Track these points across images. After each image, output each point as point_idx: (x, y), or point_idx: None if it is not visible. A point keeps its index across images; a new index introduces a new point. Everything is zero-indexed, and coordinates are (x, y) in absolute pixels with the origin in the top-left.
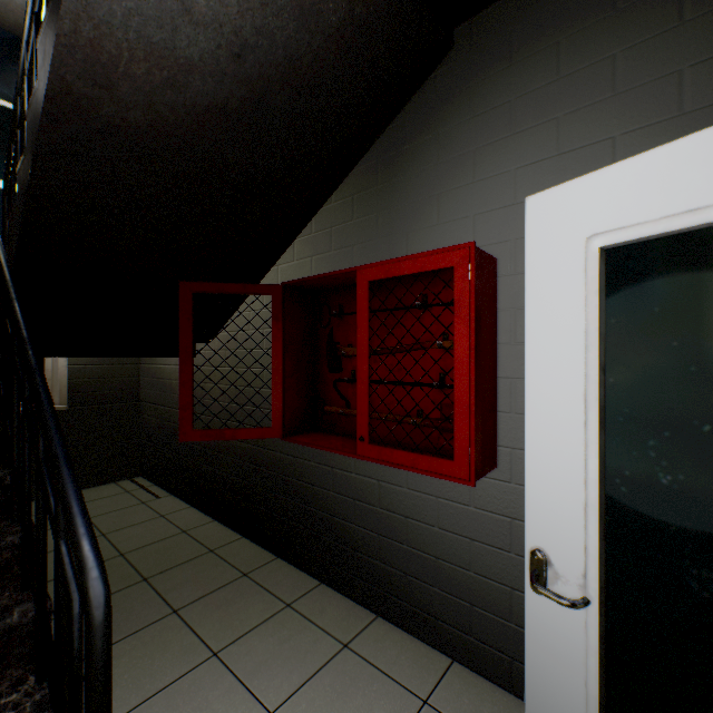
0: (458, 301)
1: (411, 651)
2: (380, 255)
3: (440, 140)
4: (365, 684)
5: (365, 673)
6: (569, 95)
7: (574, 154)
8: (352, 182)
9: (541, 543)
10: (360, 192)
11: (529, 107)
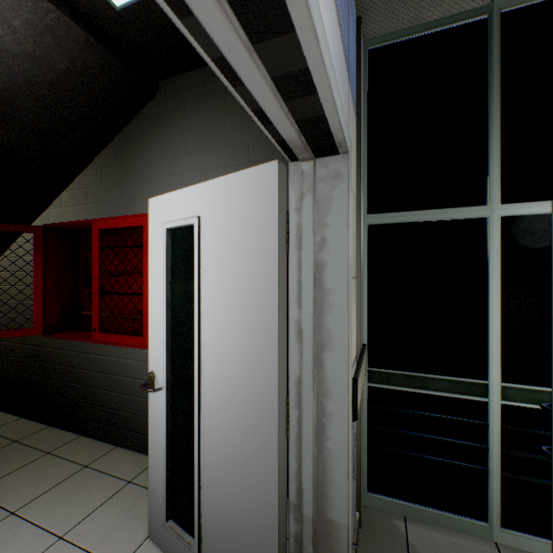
0: (146, 245)
1: (133, 459)
2: (119, 211)
3: (152, 146)
4: (92, 482)
5: (95, 477)
6: (210, 139)
7: (211, 170)
8: (102, 159)
9: (154, 368)
10: (107, 167)
11: (193, 140)
